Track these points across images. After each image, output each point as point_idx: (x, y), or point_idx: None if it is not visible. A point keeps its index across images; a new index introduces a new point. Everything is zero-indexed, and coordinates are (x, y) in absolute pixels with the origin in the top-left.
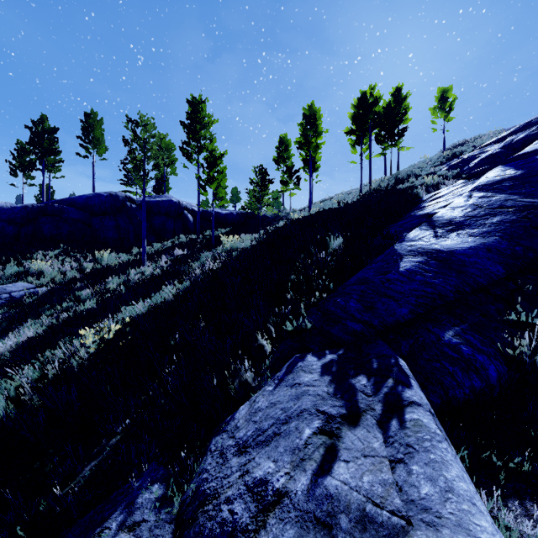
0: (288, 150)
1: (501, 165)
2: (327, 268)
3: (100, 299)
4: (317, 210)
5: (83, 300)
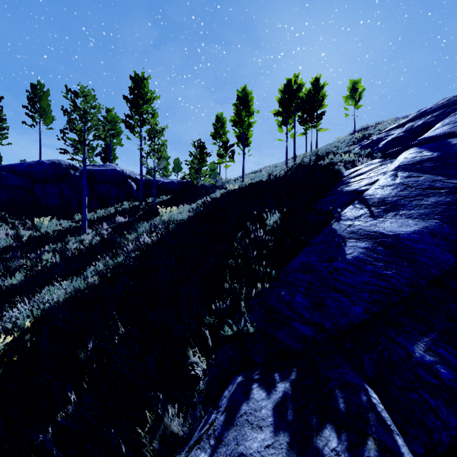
0: (224, 127)
1: (414, 146)
2: (266, 249)
3: (28, 273)
4: (249, 181)
5: (14, 272)
